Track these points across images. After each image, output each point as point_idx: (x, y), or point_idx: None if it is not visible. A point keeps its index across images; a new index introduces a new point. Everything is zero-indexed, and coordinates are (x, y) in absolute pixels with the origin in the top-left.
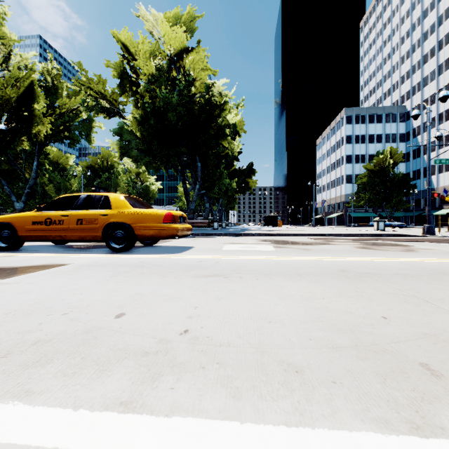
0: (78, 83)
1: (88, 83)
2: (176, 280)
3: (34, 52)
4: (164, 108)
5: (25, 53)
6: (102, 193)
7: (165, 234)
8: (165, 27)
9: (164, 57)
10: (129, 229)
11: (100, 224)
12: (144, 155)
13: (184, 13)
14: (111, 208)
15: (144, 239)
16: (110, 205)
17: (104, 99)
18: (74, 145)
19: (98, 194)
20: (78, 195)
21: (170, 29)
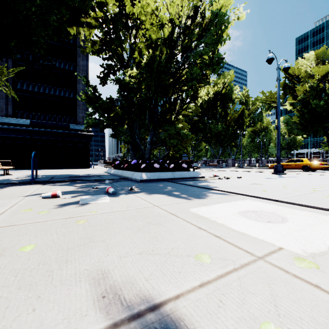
0: (261, 100)
1: (266, 98)
2: (323, 173)
3: (238, 90)
4: (314, 108)
5: (234, 91)
6: (300, 158)
7: (319, 168)
8: (315, 69)
9: (314, 80)
10: (309, 167)
11: (301, 165)
12: (300, 131)
13: (328, 49)
14: (303, 162)
15: (313, 169)
16: (303, 161)
17: (273, 102)
18: (254, 126)
19: (299, 159)
20: (293, 159)
21: (318, 68)
